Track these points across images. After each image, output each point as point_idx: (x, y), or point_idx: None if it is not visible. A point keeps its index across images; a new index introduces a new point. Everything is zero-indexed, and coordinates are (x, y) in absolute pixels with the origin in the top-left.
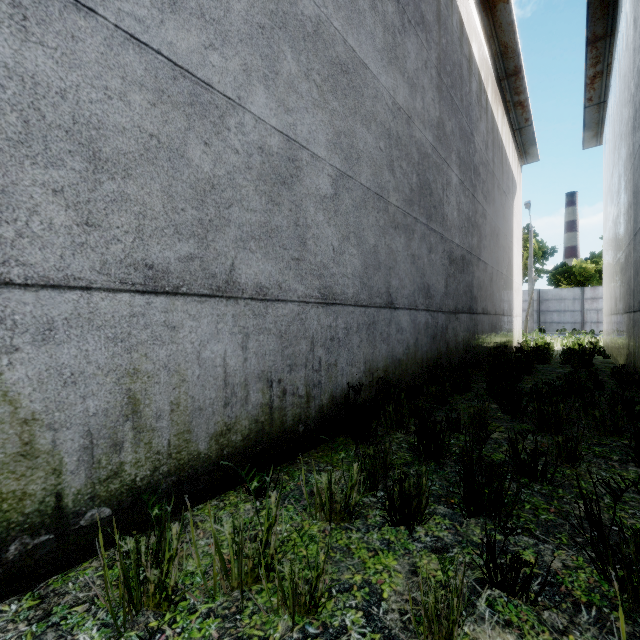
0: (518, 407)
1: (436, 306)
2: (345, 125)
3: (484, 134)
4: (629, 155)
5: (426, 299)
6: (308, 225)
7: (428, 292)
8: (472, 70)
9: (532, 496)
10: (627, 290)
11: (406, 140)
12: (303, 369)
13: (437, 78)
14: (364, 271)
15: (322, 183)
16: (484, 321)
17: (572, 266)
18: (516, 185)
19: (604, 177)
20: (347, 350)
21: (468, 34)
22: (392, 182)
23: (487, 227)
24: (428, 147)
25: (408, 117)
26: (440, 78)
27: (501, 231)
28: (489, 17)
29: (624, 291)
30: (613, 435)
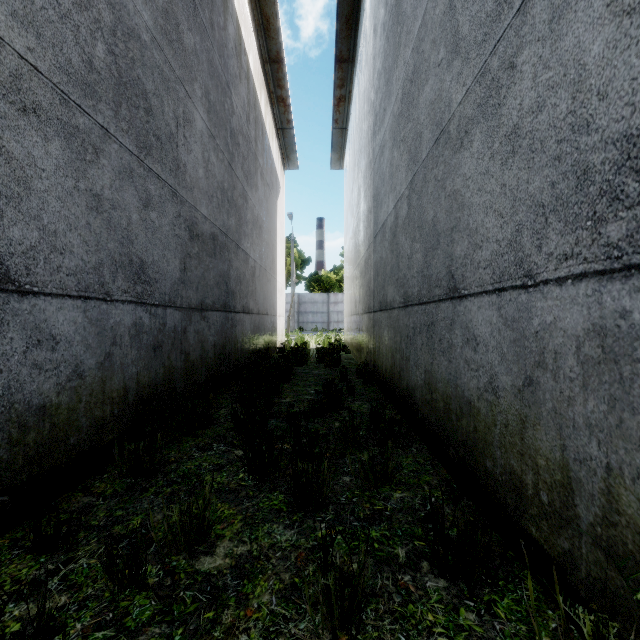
0: (268, 459)
1: (162, 297)
2: None
3: (245, 102)
4: (369, 163)
5: (136, 284)
6: None
7: (142, 272)
8: (229, 6)
9: None
10: (367, 292)
11: None
12: None
13: None
14: None
15: None
16: (245, 321)
17: (322, 275)
18: (280, 185)
19: (345, 196)
20: None
21: None
22: None
23: (249, 213)
24: (142, 27)
25: None
26: None
27: (265, 224)
28: None
29: (364, 293)
30: (384, 484)
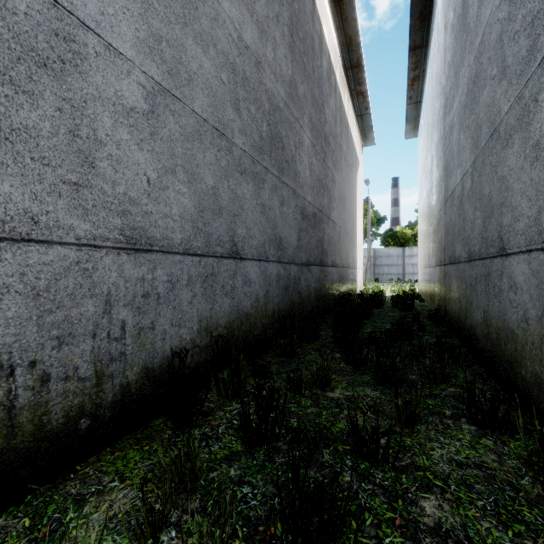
0: (359, 357)
1: (288, 258)
2: (169, 31)
3: (333, 110)
4: (441, 137)
5: (278, 251)
6: (99, 140)
7: (280, 244)
8: (323, 48)
9: (374, 496)
10: (439, 247)
11: (255, 84)
12: (89, 340)
13: (290, 38)
14: (199, 214)
15: (127, 90)
16: (333, 273)
17: (397, 231)
18: (359, 161)
19: (419, 161)
20: (172, 308)
21: (319, 14)
22: (238, 122)
23: (336, 191)
24: (280, 101)
25: (257, 61)
26: (293, 39)
27: (347, 197)
28: (337, 8)
29: (436, 248)
30: (441, 382)
